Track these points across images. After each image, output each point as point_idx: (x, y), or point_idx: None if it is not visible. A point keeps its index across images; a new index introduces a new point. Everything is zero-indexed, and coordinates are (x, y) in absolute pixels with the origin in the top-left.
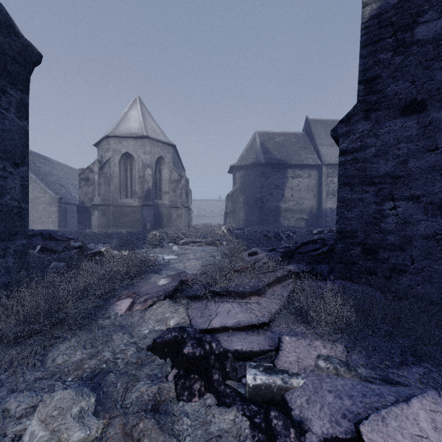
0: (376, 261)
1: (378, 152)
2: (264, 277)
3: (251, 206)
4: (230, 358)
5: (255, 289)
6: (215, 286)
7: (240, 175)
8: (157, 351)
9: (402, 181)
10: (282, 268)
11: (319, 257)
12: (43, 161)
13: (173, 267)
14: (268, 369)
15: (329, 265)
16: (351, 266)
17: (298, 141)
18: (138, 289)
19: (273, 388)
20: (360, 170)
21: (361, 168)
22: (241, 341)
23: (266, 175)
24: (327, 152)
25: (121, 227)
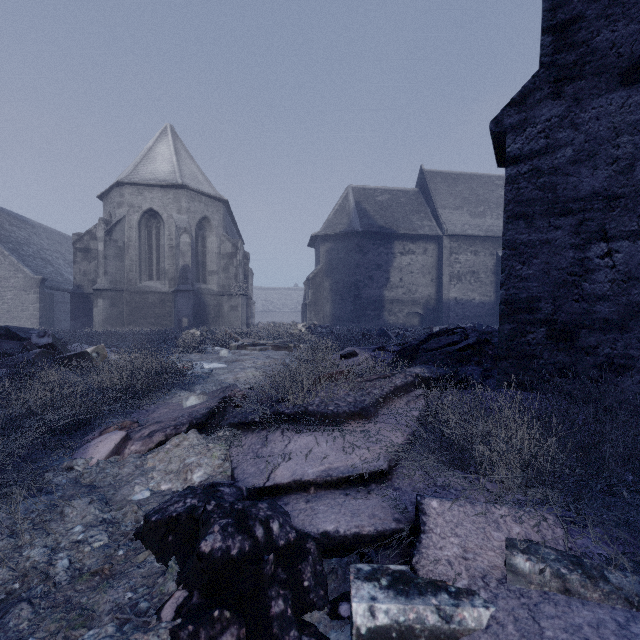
0: (574, 352)
1: (579, 155)
2: (371, 387)
3: (341, 295)
4: (311, 553)
5: (358, 406)
6: (283, 405)
7: (326, 249)
8: (152, 542)
9: (623, 204)
10: (402, 371)
11: (462, 354)
12: (17, 223)
13: (217, 380)
14: (402, 582)
15: (480, 366)
16: (528, 363)
17: (409, 202)
18: (146, 415)
19: (417, 635)
20: (546, 190)
21: (547, 186)
22: (334, 511)
23: (363, 249)
24: (449, 218)
25: (141, 325)
